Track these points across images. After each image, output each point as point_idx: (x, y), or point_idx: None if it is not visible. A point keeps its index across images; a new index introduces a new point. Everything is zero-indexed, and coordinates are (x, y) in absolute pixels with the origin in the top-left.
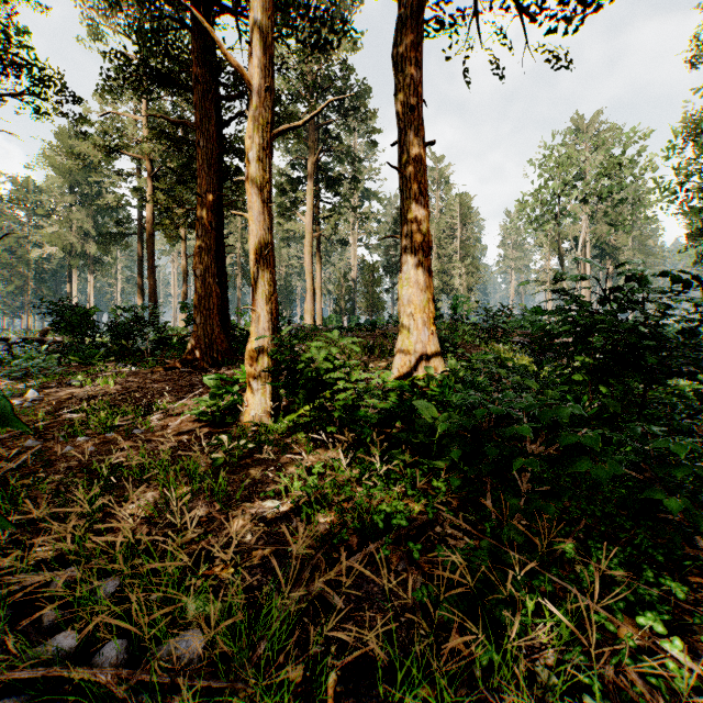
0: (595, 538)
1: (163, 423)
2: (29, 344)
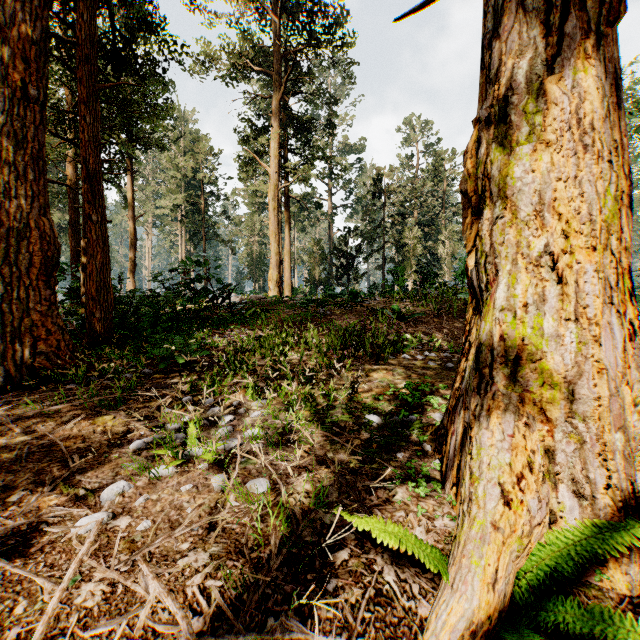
0: None
1: None
2: None
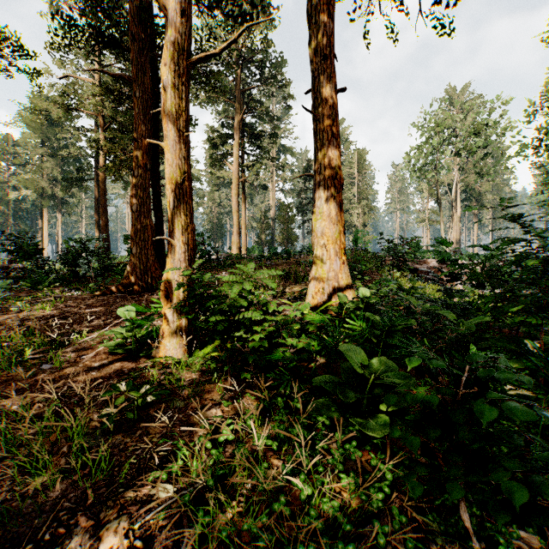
0: None
1: (77, 355)
2: None
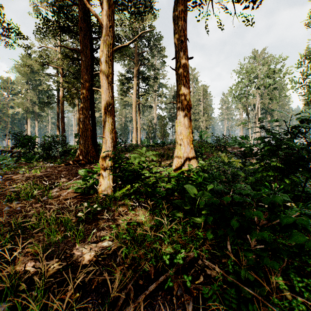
0: (291, 270)
1: (58, 193)
2: (4, 152)
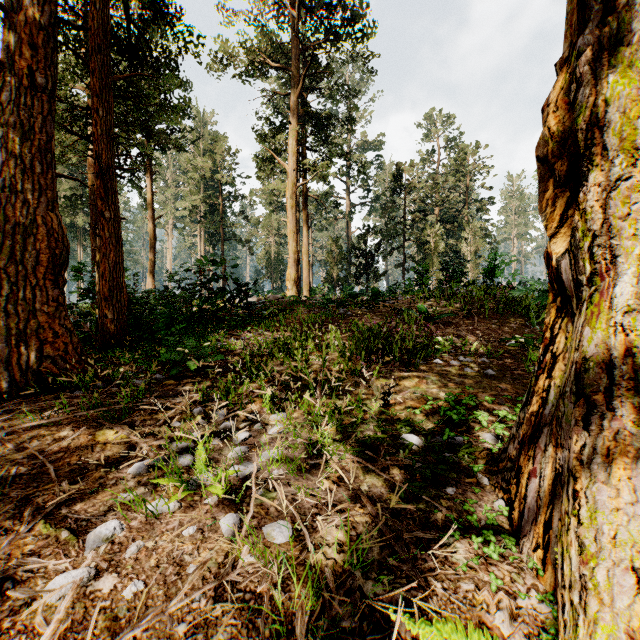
0: None
1: None
2: None
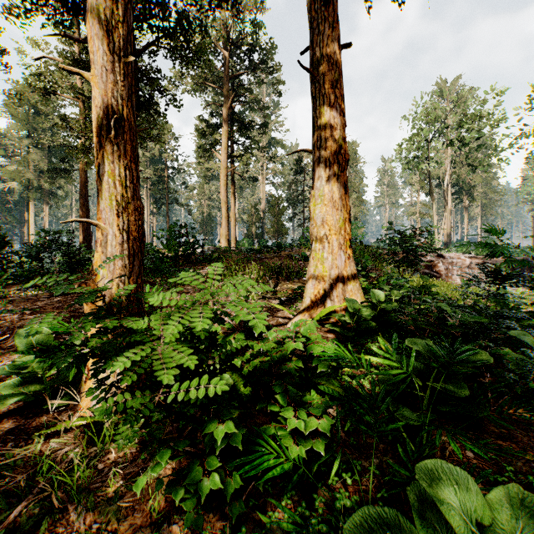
0: None
1: None
2: None
